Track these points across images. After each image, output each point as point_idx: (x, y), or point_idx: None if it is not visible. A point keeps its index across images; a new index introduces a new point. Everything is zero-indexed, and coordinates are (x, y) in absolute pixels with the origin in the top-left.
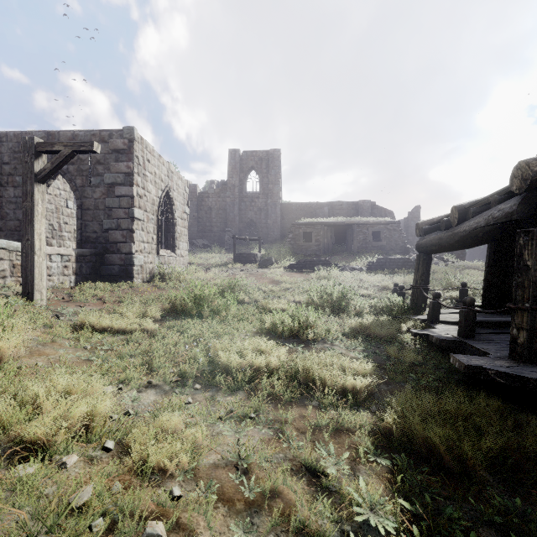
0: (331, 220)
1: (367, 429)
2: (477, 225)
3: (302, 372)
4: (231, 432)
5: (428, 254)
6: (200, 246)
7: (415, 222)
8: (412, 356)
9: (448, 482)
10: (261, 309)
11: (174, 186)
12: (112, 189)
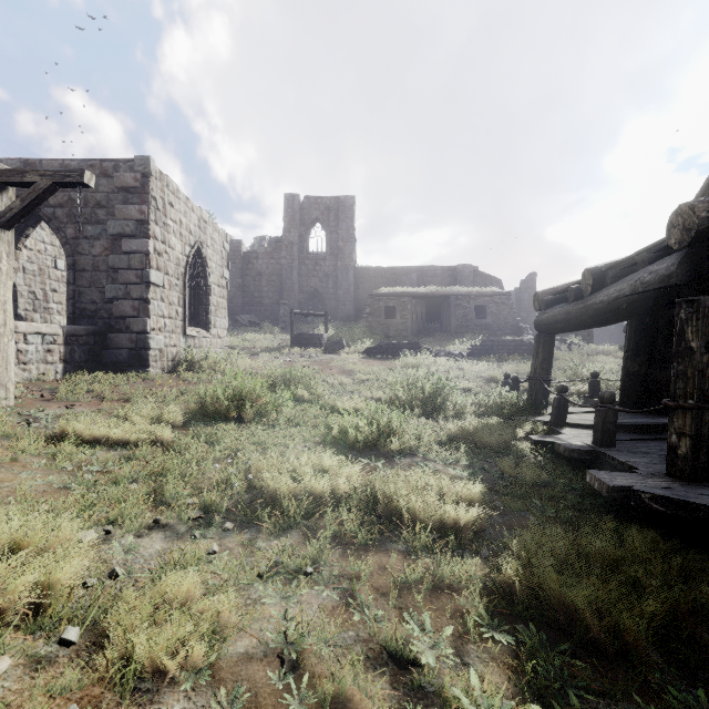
0: (420, 290)
1: (477, 586)
2: (620, 293)
3: (383, 500)
4: (275, 598)
5: (550, 334)
6: (246, 324)
7: (530, 294)
8: (534, 473)
9: (602, 672)
10: (326, 409)
11: (209, 241)
12: (119, 242)
